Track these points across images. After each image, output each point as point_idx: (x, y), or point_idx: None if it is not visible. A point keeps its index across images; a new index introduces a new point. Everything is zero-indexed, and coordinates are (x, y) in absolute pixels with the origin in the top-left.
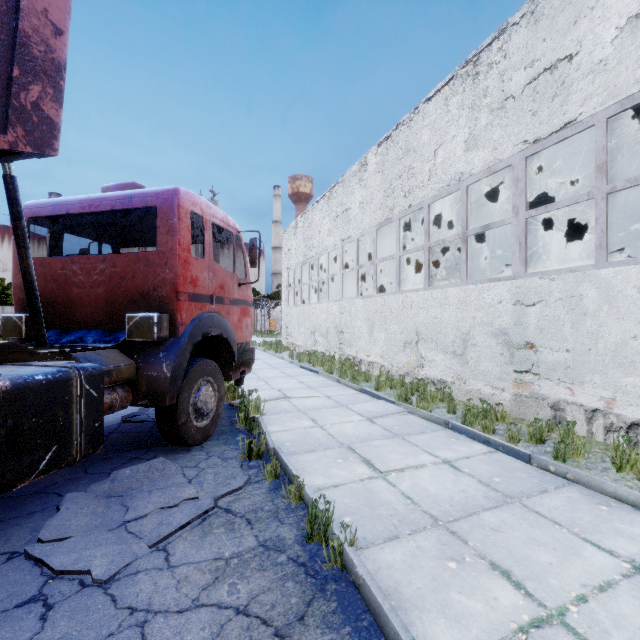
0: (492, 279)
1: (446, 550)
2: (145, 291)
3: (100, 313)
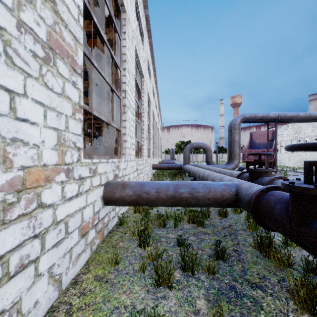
0: (315, 152)
1: None
2: None
3: None
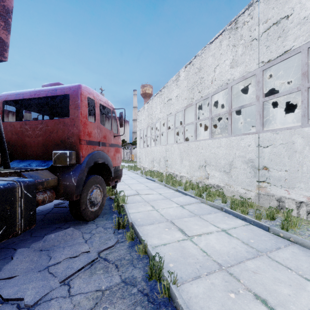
0: (245, 133)
1: (228, 285)
2: (63, 139)
3: (40, 151)
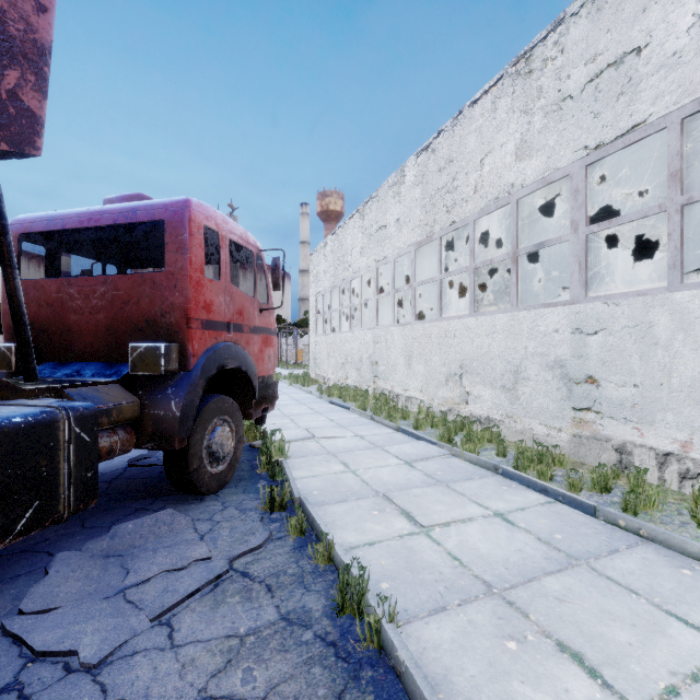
0: (547, 304)
1: (503, 626)
2: (151, 317)
3: (100, 343)
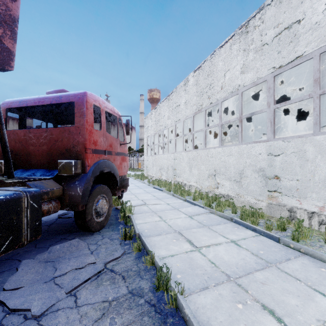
0: (255, 141)
1: (236, 296)
2: (68, 148)
3: (44, 160)
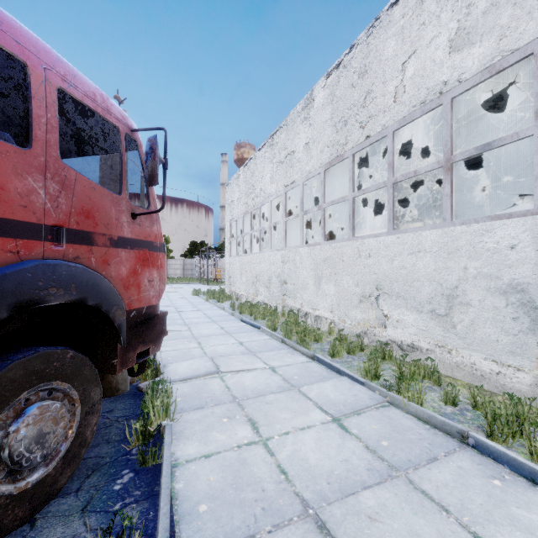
0: (496, 216)
1: None
2: None
3: None
